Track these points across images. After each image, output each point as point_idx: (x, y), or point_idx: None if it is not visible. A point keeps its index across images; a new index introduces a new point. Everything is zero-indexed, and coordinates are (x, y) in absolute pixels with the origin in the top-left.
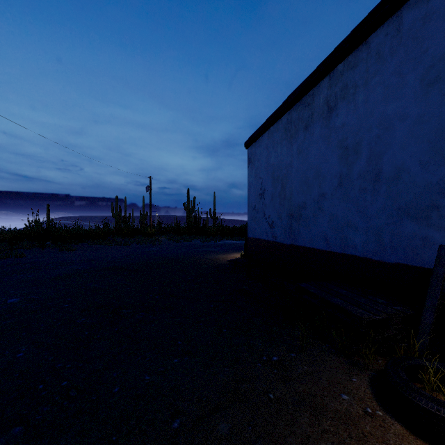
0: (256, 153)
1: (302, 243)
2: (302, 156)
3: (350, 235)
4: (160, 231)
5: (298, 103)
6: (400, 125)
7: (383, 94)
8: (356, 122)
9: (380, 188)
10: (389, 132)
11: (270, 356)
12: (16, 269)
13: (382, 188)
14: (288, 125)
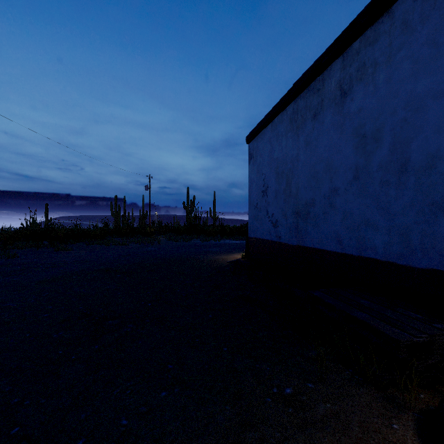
0: (258, 147)
1: (310, 244)
2: (310, 148)
3: (369, 235)
4: (159, 231)
5: (306, 90)
6: (435, 104)
7: (411, 69)
8: (376, 105)
9: (407, 181)
10: (419, 114)
11: (282, 387)
12: (4, 271)
13: (410, 180)
14: (294, 115)
